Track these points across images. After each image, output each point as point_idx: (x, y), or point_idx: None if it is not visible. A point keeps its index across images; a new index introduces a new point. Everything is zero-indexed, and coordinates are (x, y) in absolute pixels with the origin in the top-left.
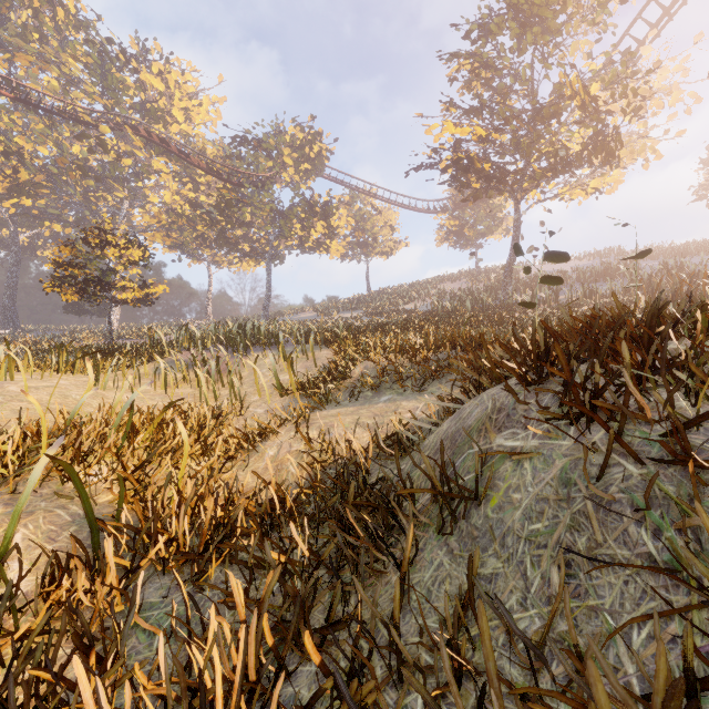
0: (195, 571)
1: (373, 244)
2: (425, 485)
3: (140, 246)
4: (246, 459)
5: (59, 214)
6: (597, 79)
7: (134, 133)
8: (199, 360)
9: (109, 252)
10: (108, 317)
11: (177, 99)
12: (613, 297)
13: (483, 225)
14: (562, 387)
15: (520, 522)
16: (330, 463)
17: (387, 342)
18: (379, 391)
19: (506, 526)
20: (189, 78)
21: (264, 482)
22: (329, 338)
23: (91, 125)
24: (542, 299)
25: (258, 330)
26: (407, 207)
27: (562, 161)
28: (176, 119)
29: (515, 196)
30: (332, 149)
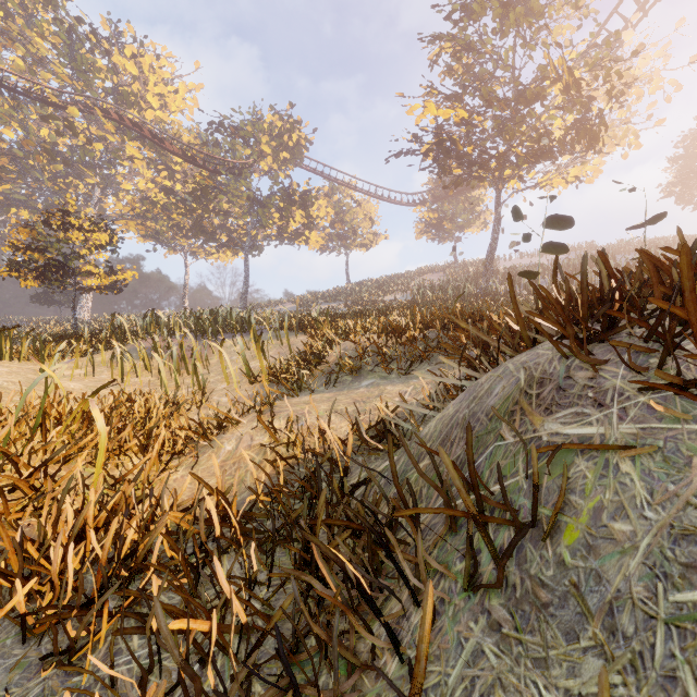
0: (73, 636)
1: (353, 236)
2: (429, 493)
3: (107, 230)
4: (199, 455)
5: (26, 200)
6: (578, 66)
7: (105, 116)
8: (163, 346)
9: (72, 235)
10: (71, 304)
11: (152, 84)
12: (677, 232)
13: (462, 218)
14: (643, 342)
15: (643, 582)
16: (299, 460)
17: (368, 325)
18: (360, 375)
19: (612, 588)
20: (165, 63)
21: (207, 487)
22: (306, 323)
23: (59, 107)
24: (523, 288)
25: (229, 315)
26: (386, 200)
27: (545, 145)
28: (151, 104)
29: (496, 184)
30: (312, 139)
